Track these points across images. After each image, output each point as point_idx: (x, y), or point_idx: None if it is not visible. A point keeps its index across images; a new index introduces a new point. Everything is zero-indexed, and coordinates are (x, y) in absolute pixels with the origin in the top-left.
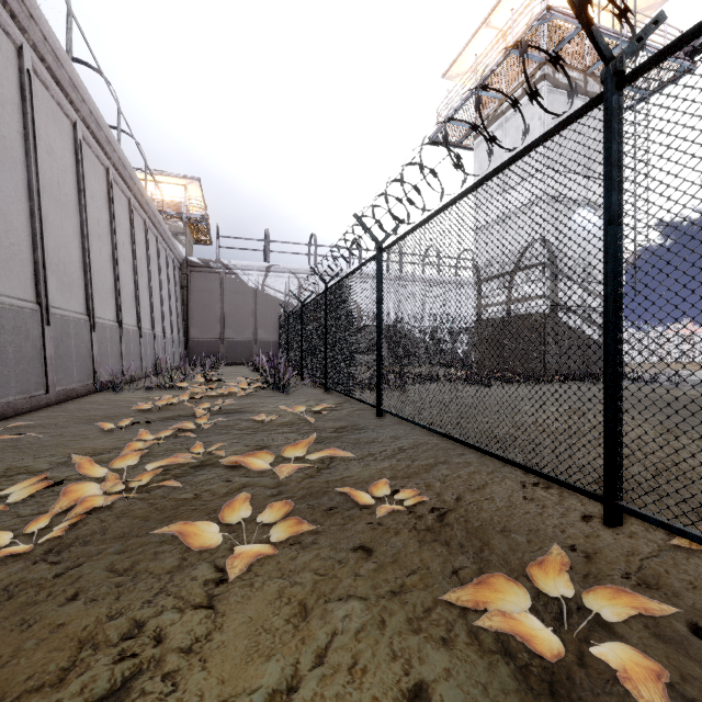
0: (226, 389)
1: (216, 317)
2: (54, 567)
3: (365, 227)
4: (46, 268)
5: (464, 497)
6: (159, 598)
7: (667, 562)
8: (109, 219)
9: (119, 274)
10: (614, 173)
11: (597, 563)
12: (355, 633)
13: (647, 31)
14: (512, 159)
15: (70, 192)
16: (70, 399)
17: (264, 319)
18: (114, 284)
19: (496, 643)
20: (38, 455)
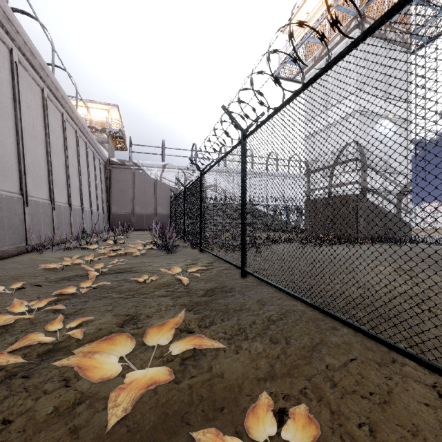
0: (125, 250)
1: (129, 198)
2: None
3: (232, 117)
4: None
5: (379, 428)
6: None
7: None
8: (43, 126)
9: (51, 166)
10: None
11: None
12: None
13: None
14: None
15: (6, 100)
16: (1, 259)
17: (162, 200)
18: (48, 173)
19: None
20: None
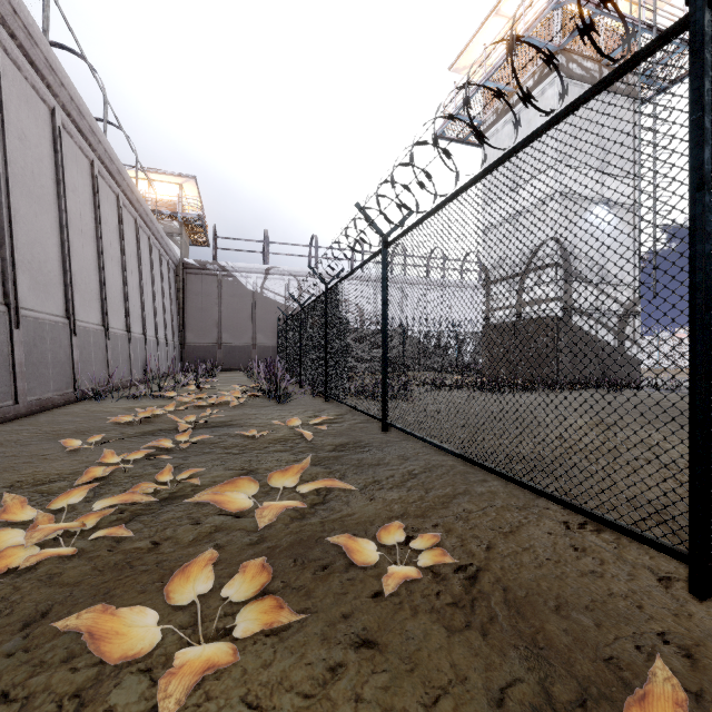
0: (217, 399)
1: (213, 321)
2: None
3: (369, 219)
4: (16, 265)
5: (496, 546)
6: None
7: None
8: (93, 216)
9: (104, 275)
10: (707, 121)
11: (707, 669)
12: None
13: None
14: (552, 121)
15: (47, 184)
16: (45, 410)
17: (263, 323)
18: (99, 285)
19: None
20: None
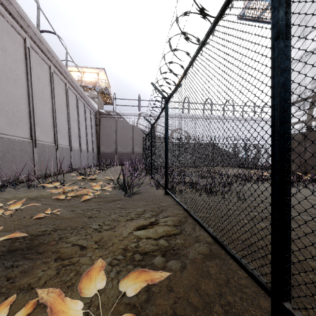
0: (77, 192)
1: (113, 140)
2: None
3: None
4: None
5: None
6: None
7: None
8: (25, 72)
9: (33, 108)
10: None
11: None
12: None
13: None
14: None
15: None
16: None
17: (138, 141)
18: (29, 114)
19: None
20: None
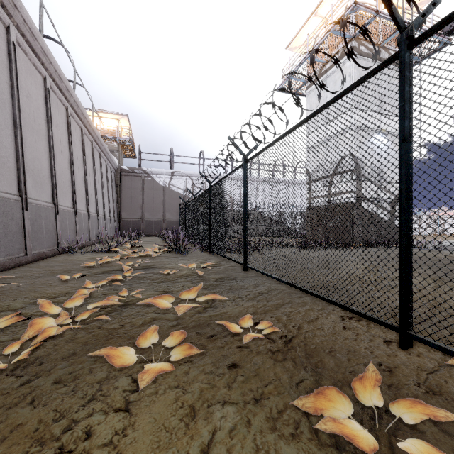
0: (144, 252)
1: (139, 205)
2: (19, 380)
3: (236, 145)
4: (25, 172)
5: (303, 327)
6: (91, 403)
7: (445, 375)
8: (68, 141)
9: (74, 177)
10: (407, 107)
11: (397, 376)
12: (229, 430)
13: (428, 10)
14: (335, 98)
15: (42, 123)
16: (41, 259)
17: (170, 206)
18: (71, 183)
19: (330, 438)
20: (17, 298)
